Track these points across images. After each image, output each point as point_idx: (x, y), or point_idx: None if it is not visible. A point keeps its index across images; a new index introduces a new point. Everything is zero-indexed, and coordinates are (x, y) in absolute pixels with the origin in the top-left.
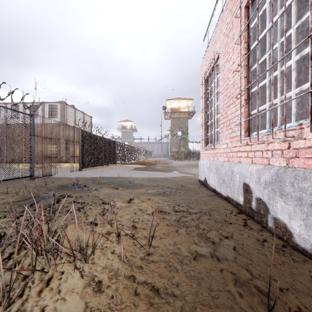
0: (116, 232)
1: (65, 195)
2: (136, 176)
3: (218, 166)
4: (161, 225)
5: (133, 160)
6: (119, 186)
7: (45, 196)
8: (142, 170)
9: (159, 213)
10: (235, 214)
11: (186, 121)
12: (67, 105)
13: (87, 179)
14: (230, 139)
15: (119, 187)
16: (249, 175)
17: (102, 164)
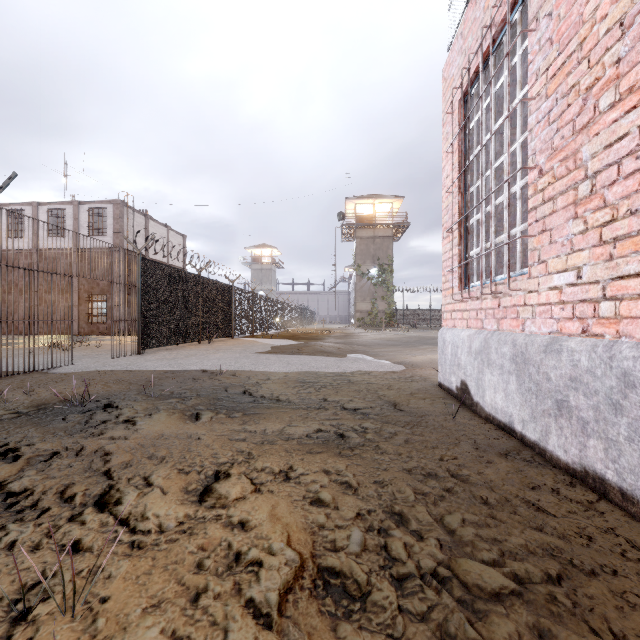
0: None
1: (2, 448)
2: (269, 371)
3: (529, 352)
4: None
5: (274, 329)
6: (207, 407)
7: None
8: (287, 353)
9: (315, 600)
10: None
11: (389, 244)
12: (128, 207)
13: (134, 379)
14: (599, 247)
15: (203, 413)
16: None
17: (199, 337)
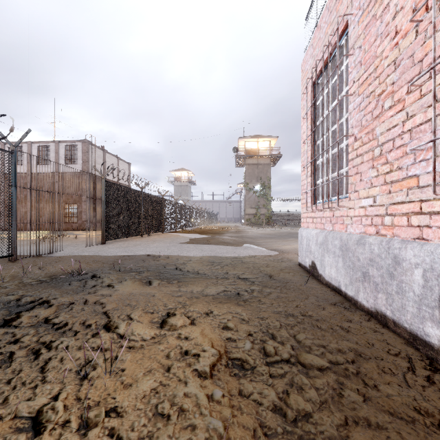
0: None
1: (40, 300)
2: (190, 255)
3: (349, 244)
4: None
5: (190, 227)
6: (154, 277)
7: None
8: (200, 243)
9: (228, 370)
10: (425, 375)
11: (268, 169)
12: (92, 145)
13: (105, 260)
14: (384, 186)
15: (153, 281)
16: None
17: (141, 232)
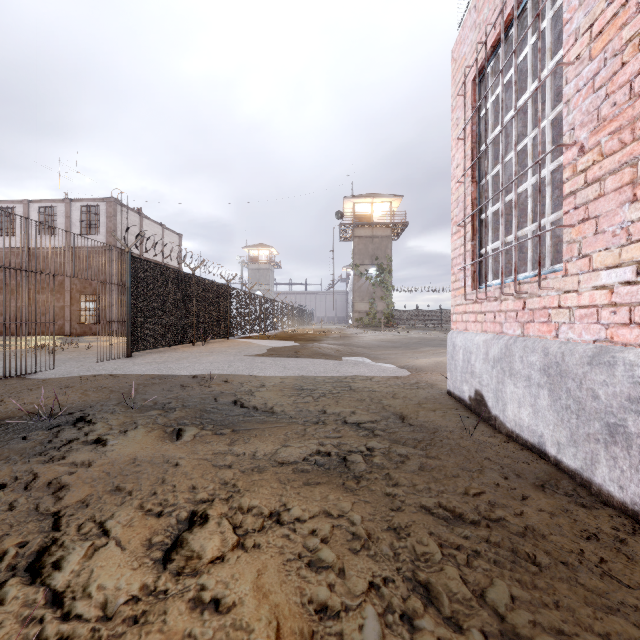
0: None
1: None
2: (264, 377)
3: (567, 363)
4: None
5: (271, 330)
6: (191, 421)
7: None
8: (284, 356)
9: None
10: None
11: (387, 243)
12: (122, 205)
13: (117, 386)
14: None
15: (186, 430)
16: None
17: (192, 339)
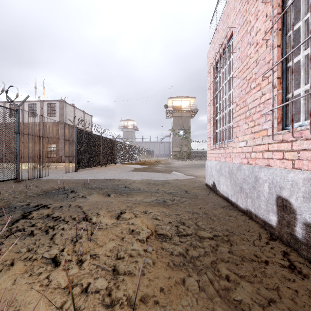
0: (83, 284)
1: (41, 205)
2: (134, 179)
3: (233, 170)
4: (158, 268)
5: (134, 160)
6: (111, 192)
7: (16, 206)
8: (141, 171)
9: (156, 238)
10: (266, 241)
11: (188, 119)
12: (66, 103)
13: (78, 182)
14: (251, 134)
15: (111, 194)
16: (290, 186)
17: (100, 164)
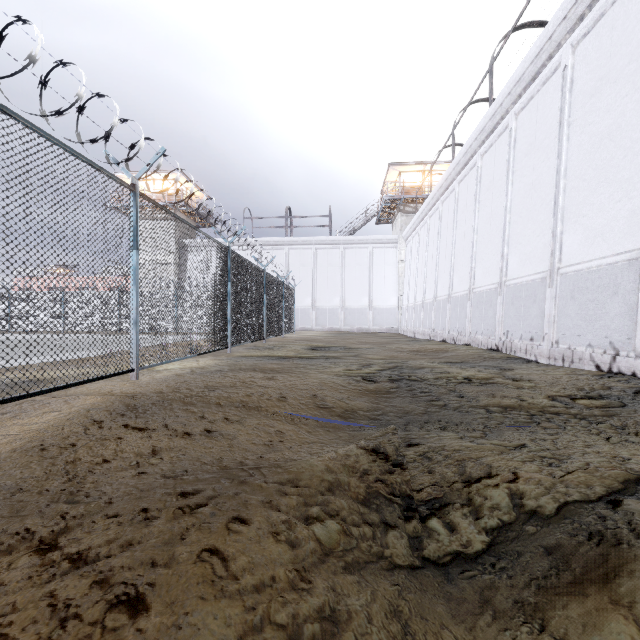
0: None
1: None
2: None
3: None
4: None
5: None
6: None
7: None
8: None
9: None
10: None
11: None
12: None
13: None
14: None
15: None
16: None
17: None
